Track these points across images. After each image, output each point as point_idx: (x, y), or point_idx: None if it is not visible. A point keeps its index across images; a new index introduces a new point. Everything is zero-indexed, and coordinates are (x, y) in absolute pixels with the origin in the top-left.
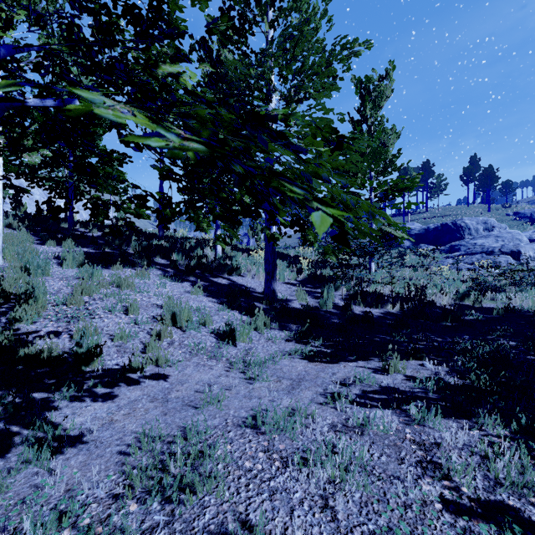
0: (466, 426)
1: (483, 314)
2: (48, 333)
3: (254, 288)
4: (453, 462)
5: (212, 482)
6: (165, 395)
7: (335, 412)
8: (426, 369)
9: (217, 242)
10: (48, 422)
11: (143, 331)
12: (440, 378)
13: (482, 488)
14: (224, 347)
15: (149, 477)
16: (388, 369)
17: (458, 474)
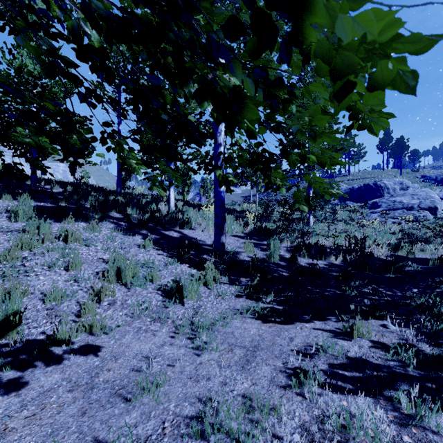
0: None
1: (419, 265)
2: None
3: (204, 241)
4: None
5: None
6: (90, 379)
7: (303, 402)
8: (391, 332)
9: (153, 186)
10: None
11: (82, 289)
12: (412, 344)
13: None
14: (170, 306)
15: None
16: (350, 332)
17: None
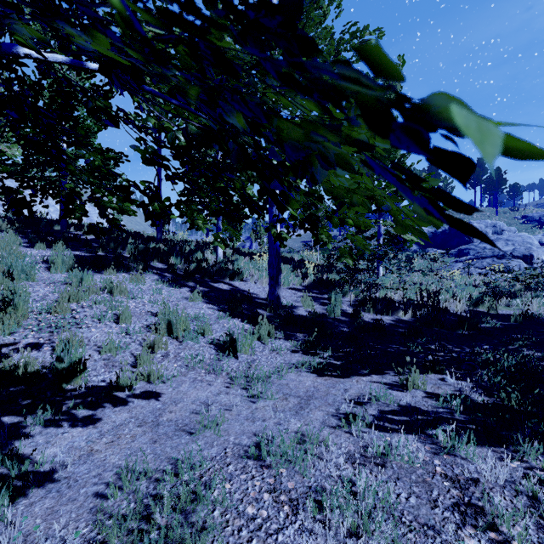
0: (504, 456)
1: (500, 322)
2: (28, 346)
3: (257, 294)
4: (501, 509)
5: (206, 538)
6: (155, 418)
7: (351, 438)
8: (448, 385)
9: (215, 242)
10: (14, 454)
11: (135, 342)
12: (465, 395)
13: (538, 543)
14: (224, 359)
15: (128, 530)
16: (406, 384)
17: (507, 524)
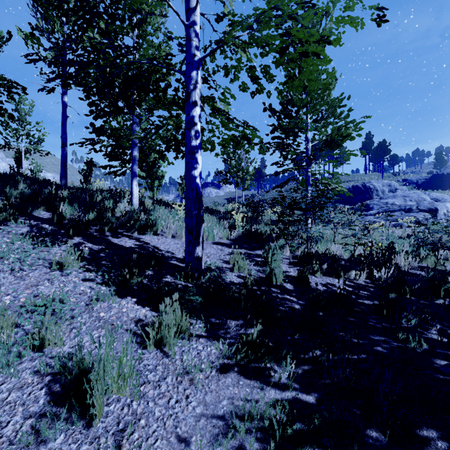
0: None
1: None
2: None
3: (172, 252)
4: None
5: None
6: None
7: None
8: None
9: None
10: None
11: None
12: None
13: None
14: (50, 439)
15: None
16: None
17: None
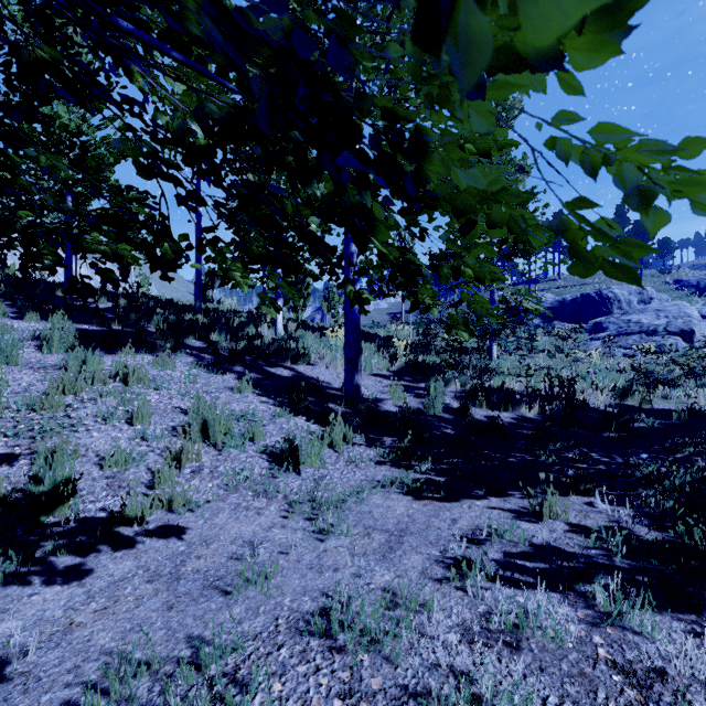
0: (698, 629)
1: (658, 420)
2: None
3: (329, 383)
4: None
5: None
6: (175, 567)
7: (465, 598)
8: (599, 512)
9: (262, 306)
10: None
11: (154, 451)
12: (626, 528)
13: None
14: (281, 476)
15: None
16: (539, 511)
17: None
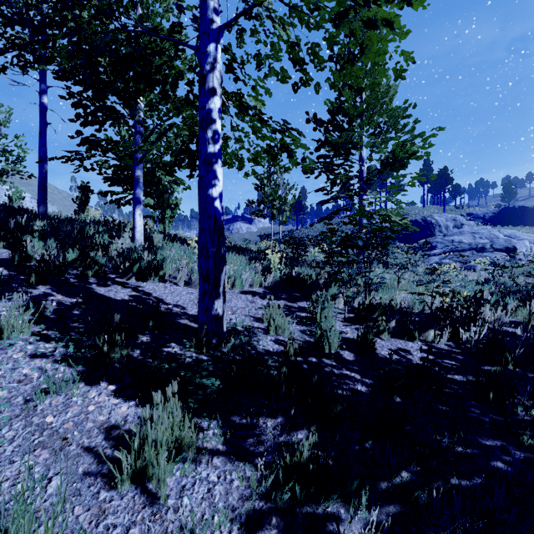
0: None
1: None
2: None
3: (183, 306)
4: None
5: None
6: None
7: None
8: None
9: None
10: None
11: None
12: None
13: None
14: None
15: None
16: None
17: None
